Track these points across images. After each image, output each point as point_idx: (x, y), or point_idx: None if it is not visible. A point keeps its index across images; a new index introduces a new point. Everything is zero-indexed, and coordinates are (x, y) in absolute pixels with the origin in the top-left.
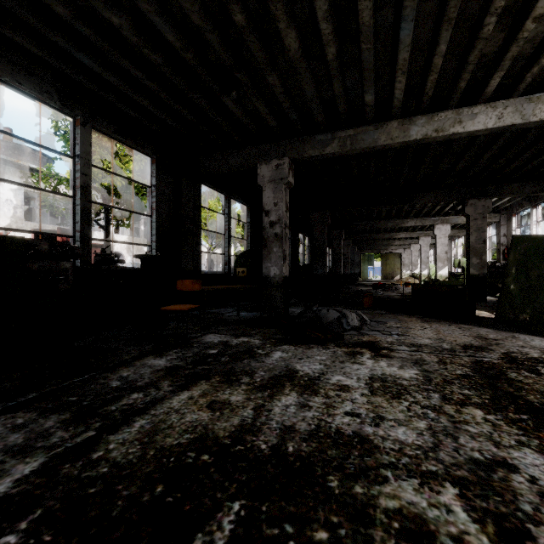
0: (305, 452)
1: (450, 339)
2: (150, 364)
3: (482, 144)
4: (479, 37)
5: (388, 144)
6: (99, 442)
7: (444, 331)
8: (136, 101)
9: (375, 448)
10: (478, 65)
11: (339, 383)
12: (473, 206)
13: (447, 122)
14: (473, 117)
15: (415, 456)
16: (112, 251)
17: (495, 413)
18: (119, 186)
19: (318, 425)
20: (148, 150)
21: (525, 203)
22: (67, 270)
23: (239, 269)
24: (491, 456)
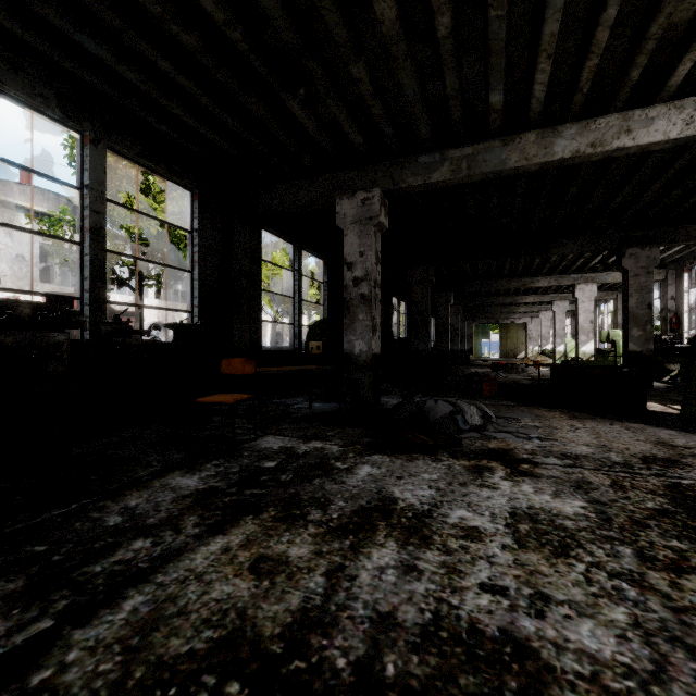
0: (417, 679)
1: (619, 446)
2: (174, 485)
3: (652, 168)
4: None
5: (522, 166)
6: (53, 645)
7: (607, 434)
8: (168, 110)
9: (546, 671)
10: (661, 44)
11: (463, 524)
12: (633, 258)
13: (609, 132)
14: (647, 124)
15: (626, 694)
16: (152, 321)
17: None
18: (153, 234)
19: (436, 612)
20: (187, 182)
21: None
22: (60, 345)
23: (312, 344)
24: None
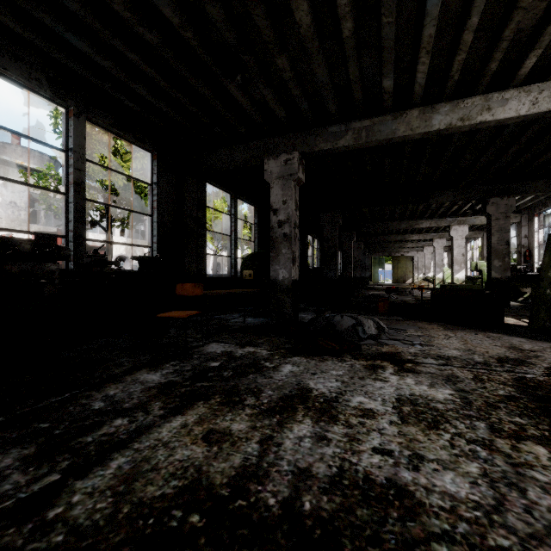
0: (327, 512)
1: (481, 350)
2: (142, 379)
3: (508, 136)
4: (518, 7)
5: (408, 135)
6: (62, 491)
7: (472, 341)
8: (134, 90)
9: (419, 506)
10: (513, 43)
11: (361, 407)
12: (494, 205)
13: (474, 110)
14: (503, 103)
15: (474, 520)
16: (117, 254)
17: None
18: (120, 185)
19: (340, 467)
20: (148, 145)
21: (549, 202)
22: (53, 273)
23: (245, 272)
24: None
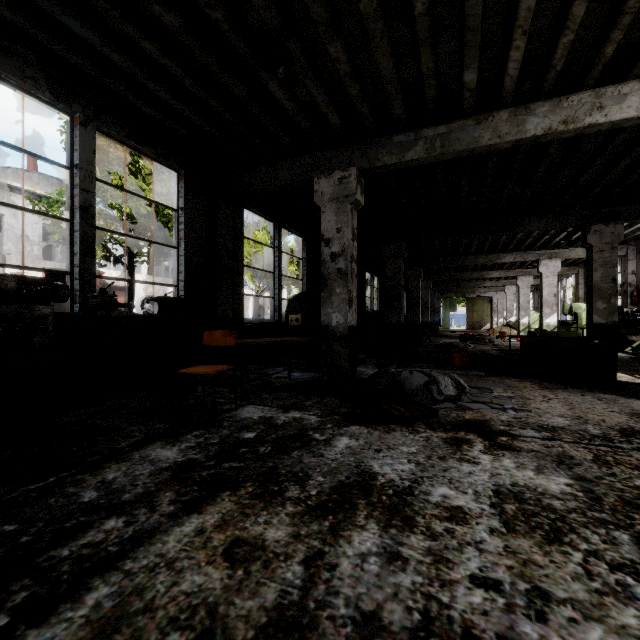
0: None
1: (595, 418)
2: (153, 457)
3: (619, 146)
4: None
5: (494, 143)
6: None
7: (580, 405)
8: (153, 93)
9: None
10: (636, 19)
11: (446, 503)
12: (597, 234)
13: (581, 109)
14: (620, 100)
15: None
16: (145, 295)
17: None
18: (143, 213)
19: (425, 613)
20: (173, 163)
21: None
22: (45, 318)
23: (292, 317)
24: None
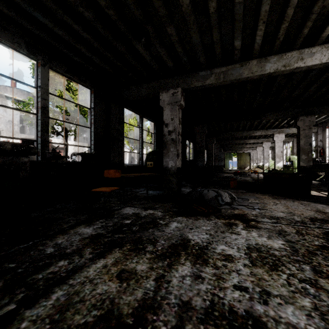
0: None
1: (298, 213)
2: (80, 232)
3: (312, 77)
4: None
5: (250, 76)
6: (14, 319)
7: (292, 206)
8: (78, 50)
9: None
10: (318, 16)
11: (224, 253)
12: (302, 121)
13: (292, 60)
14: (311, 55)
15: None
16: (72, 151)
17: None
18: (72, 110)
19: (212, 301)
20: (88, 85)
21: None
22: (25, 163)
23: (148, 163)
24: None
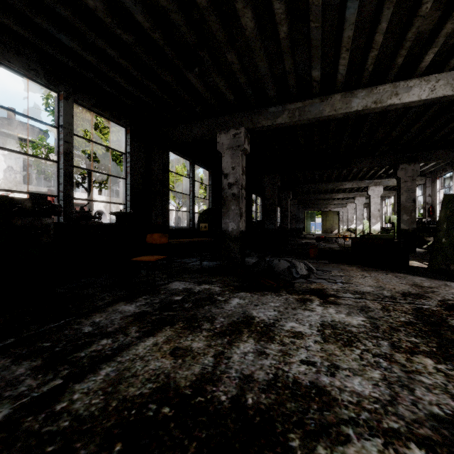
0: (264, 405)
1: (390, 287)
2: (120, 310)
3: (413, 115)
4: (418, 15)
5: (332, 114)
6: (65, 391)
7: (383, 280)
8: (112, 78)
9: (333, 401)
10: (415, 43)
11: (293, 330)
12: (403, 170)
13: (385, 95)
14: (408, 90)
15: (374, 410)
16: (96, 209)
17: (445, 362)
18: (100, 154)
19: (275, 374)
20: (123, 122)
21: (448, 168)
22: (49, 225)
23: (201, 225)
24: (451, 411)
